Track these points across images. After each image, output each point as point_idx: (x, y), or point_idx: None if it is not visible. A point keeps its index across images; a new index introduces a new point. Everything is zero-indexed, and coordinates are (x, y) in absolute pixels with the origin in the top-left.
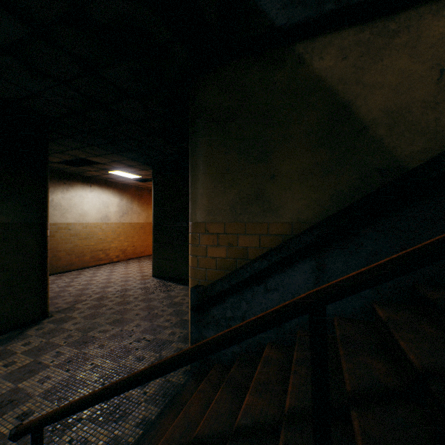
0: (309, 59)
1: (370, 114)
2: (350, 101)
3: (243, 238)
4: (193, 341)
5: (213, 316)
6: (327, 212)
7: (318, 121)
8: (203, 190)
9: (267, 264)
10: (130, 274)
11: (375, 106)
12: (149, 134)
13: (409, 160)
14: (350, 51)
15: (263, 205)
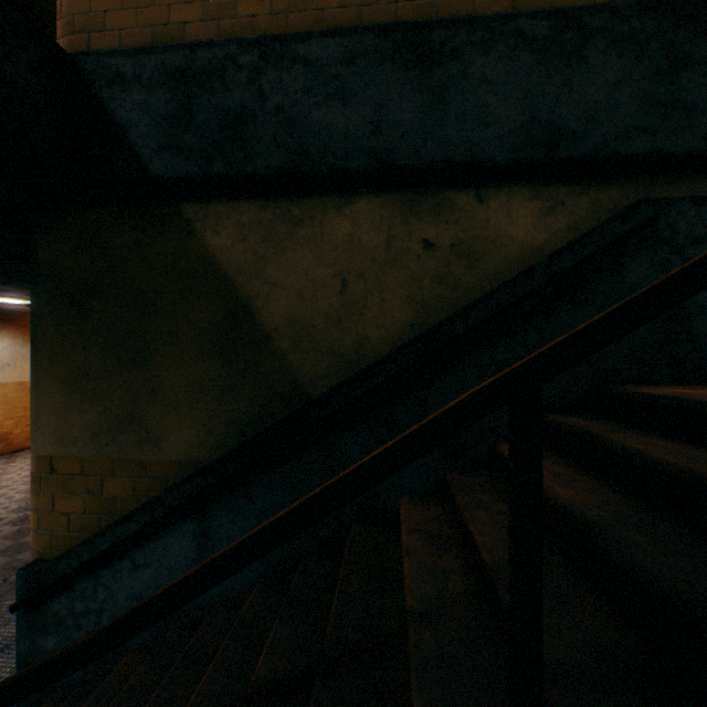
0: (201, 229)
1: (273, 320)
2: (251, 299)
3: (112, 482)
4: (22, 657)
5: (54, 613)
6: (224, 447)
7: (213, 319)
8: (48, 404)
9: (135, 528)
10: (3, 490)
11: (278, 310)
12: (8, 257)
13: (314, 387)
14: (250, 232)
15: (141, 433)
